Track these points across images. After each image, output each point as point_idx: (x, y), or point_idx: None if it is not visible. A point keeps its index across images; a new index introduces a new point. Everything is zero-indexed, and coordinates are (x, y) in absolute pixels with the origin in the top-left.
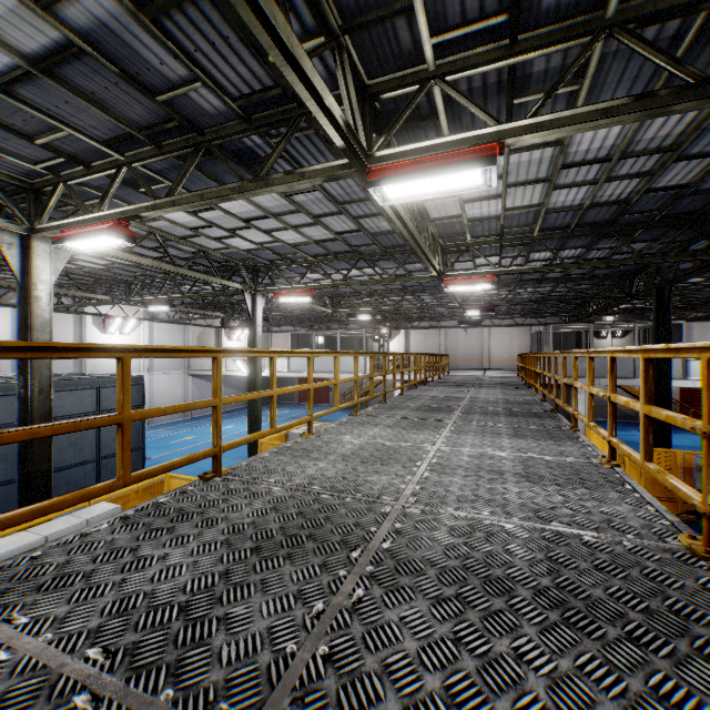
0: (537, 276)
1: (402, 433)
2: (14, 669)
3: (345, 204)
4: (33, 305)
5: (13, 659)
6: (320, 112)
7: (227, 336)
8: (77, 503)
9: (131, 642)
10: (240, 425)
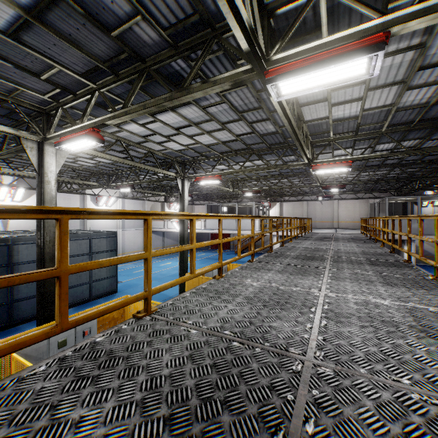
0: (378, 163)
1: (290, 278)
2: None
3: (244, 112)
4: (45, 186)
5: None
6: (229, 14)
7: (168, 207)
8: (12, 351)
9: None
10: (175, 262)
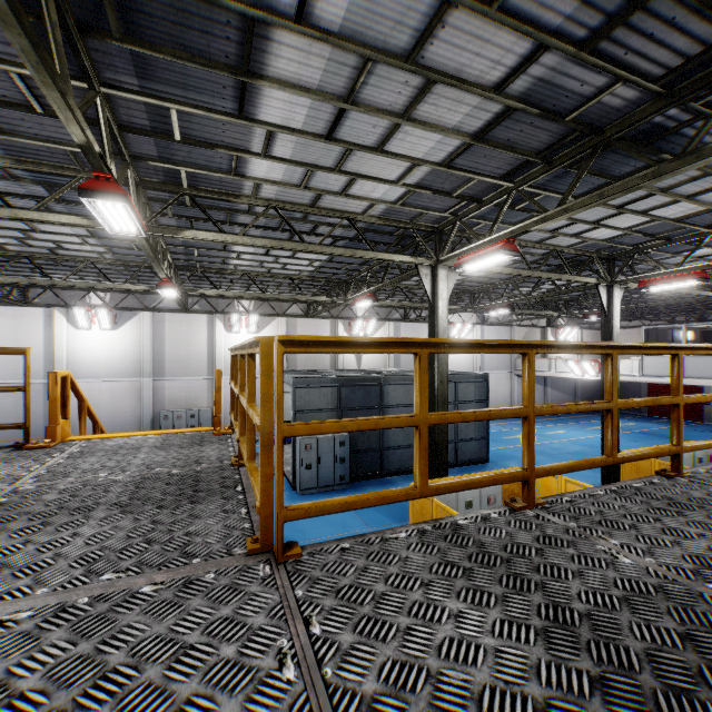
0: None
1: None
2: (647, 572)
3: None
4: (438, 318)
5: (638, 565)
6: None
7: (553, 336)
8: (587, 468)
9: None
10: (572, 431)
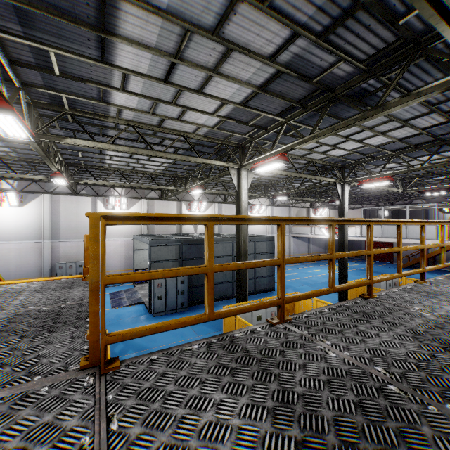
0: None
1: None
2: (344, 362)
3: (438, 104)
4: (241, 201)
5: (339, 357)
6: None
7: (313, 213)
8: (317, 295)
9: (398, 372)
10: (324, 270)
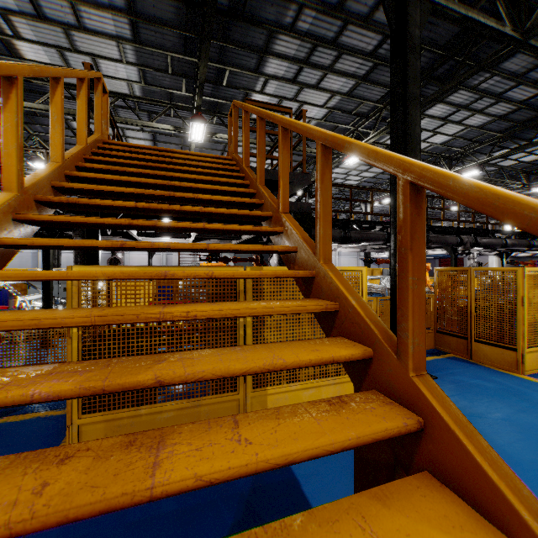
0: None
1: None
2: None
3: None
4: None
5: None
6: None
7: None
8: None
9: None
10: None
